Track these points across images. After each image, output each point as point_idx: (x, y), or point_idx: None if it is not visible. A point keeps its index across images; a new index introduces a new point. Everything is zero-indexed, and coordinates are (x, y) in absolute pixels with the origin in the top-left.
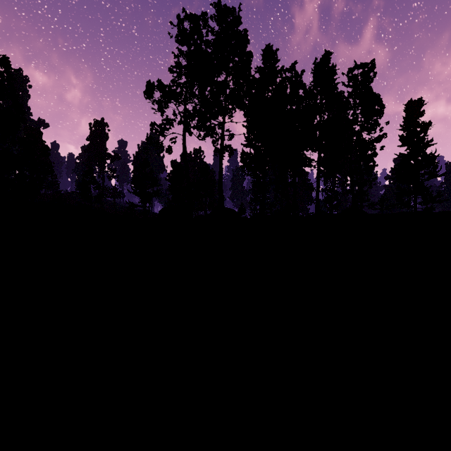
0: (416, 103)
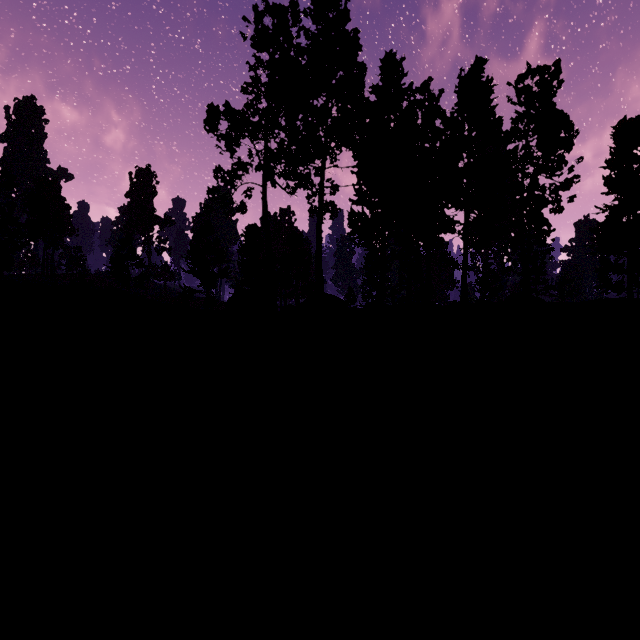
0: (632, 123)
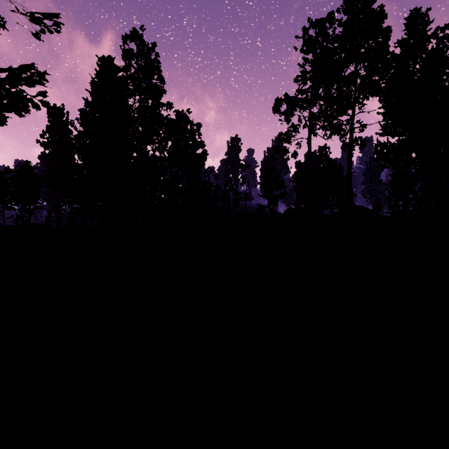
0: None
